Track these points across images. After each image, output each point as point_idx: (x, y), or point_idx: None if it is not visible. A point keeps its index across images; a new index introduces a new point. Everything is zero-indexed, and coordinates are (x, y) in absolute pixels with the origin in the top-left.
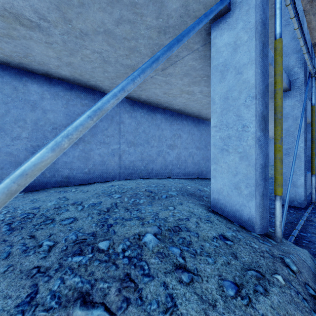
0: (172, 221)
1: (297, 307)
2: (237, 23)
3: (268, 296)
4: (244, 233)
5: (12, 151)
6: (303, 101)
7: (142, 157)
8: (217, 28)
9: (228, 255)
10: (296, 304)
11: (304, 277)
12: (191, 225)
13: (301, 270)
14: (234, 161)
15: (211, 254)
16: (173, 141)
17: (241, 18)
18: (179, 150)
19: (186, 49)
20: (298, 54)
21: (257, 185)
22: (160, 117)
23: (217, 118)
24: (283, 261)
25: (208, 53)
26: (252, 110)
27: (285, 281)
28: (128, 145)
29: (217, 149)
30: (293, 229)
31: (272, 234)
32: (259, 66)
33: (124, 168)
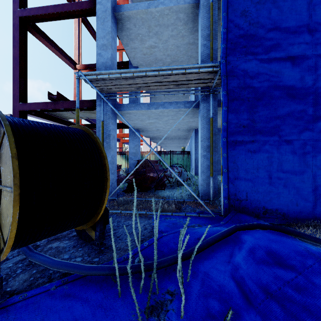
0: None
1: None
2: None
3: None
4: None
5: (219, 159)
6: None
7: None
8: None
9: None
10: None
11: None
12: None
13: None
14: None
15: None
16: None
17: None
18: None
19: None
20: None
21: None
22: None
23: None
24: None
25: None
26: None
27: None
28: None
29: None
30: None
31: None
32: None
33: None
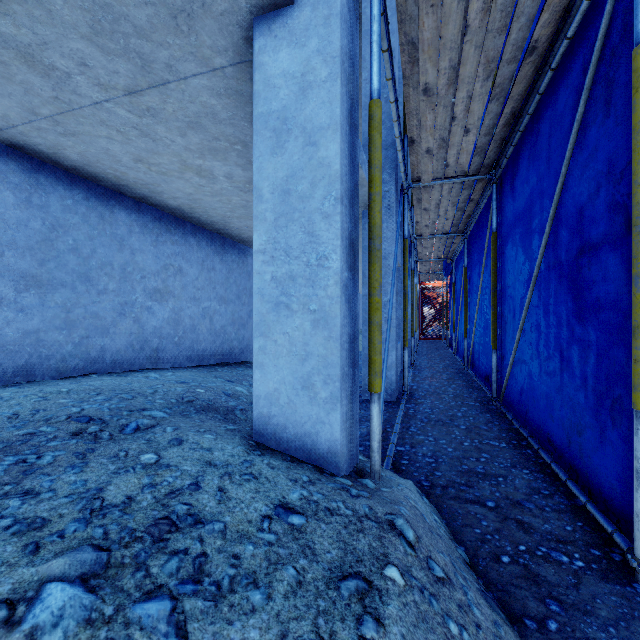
0: (150, 506)
1: (427, 626)
2: (308, 37)
3: (385, 637)
4: (324, 485)
5: None
6: (397, 230)
7: (70, 320)
8: (266, 32)
9: (298, 556)
10: (425, 618)
11: (425, 545)
12: (207, 502)
13: (419, 532)
14: (303, 330)
15: (259, 572)
16: (162, 282)
17: (316, 29)
18: (180, 304)
19: (194, 56)
20: (389, 152)
21: (344, 377)
22: (127, 219)
23: (268, 233)
24: (393, 527)
25: (246, 87)
26: (336, 226)
27: (403, 573)
28: (15, 284)
29: (266, 304)
30: (386, 444)
31: (365, 466)
32: (346, 140)
33: (1, 352)
